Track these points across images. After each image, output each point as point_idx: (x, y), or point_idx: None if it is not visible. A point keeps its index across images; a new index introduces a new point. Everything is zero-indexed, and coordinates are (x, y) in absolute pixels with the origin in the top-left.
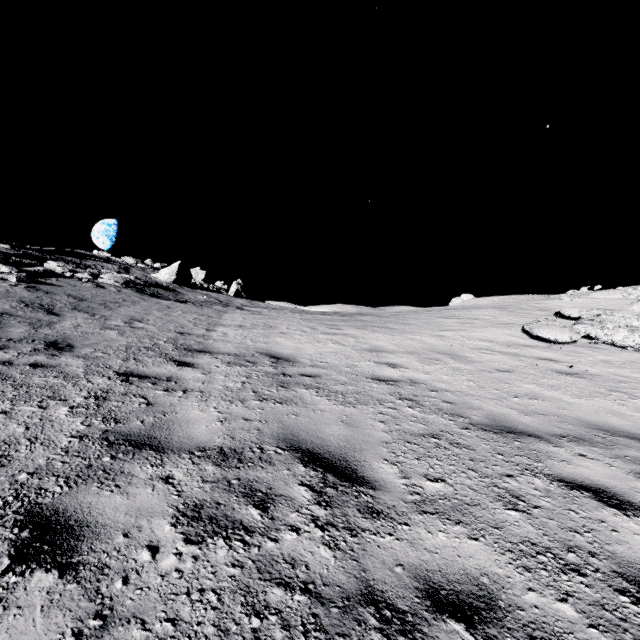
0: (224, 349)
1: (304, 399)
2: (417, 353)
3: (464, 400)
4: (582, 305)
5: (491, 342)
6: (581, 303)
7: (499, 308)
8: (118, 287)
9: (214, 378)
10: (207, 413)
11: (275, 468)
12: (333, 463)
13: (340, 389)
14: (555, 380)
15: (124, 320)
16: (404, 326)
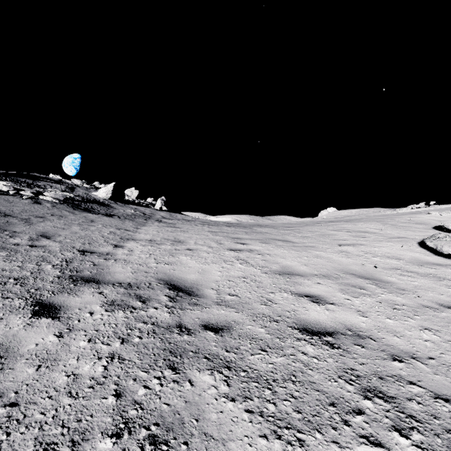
0: (119, 275)
1: (205, 416)
2: (333, 277)
3: None
4: None
5: (398, 259)
6: (450, 217)
7: (380, 221)
8: (55, 203)
9: (68, 347)
10: None
11: None
12: None
13: (263, 367)
14: None
15: (32, 237)
16: (303, 239)
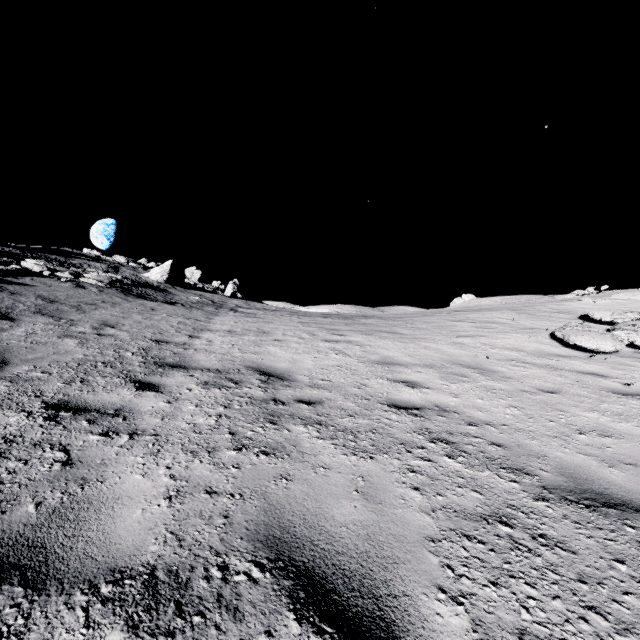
0: (204, 362)
1: (300, 445)
2: (437, 366)
3: (517, 440)
4: (606, 307)
5: (519, 351)
6: (605, 305)
7: (516, 310)
8: (101, 287)
9: (180, 409)
10: (152, 480)
11: (243, 629)
12: (350, 606)
13: (349, 424)
14: (618, 405)
15: (94, 325)
16: (414, 331)
